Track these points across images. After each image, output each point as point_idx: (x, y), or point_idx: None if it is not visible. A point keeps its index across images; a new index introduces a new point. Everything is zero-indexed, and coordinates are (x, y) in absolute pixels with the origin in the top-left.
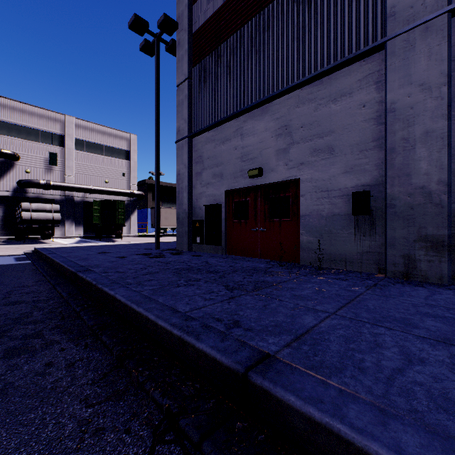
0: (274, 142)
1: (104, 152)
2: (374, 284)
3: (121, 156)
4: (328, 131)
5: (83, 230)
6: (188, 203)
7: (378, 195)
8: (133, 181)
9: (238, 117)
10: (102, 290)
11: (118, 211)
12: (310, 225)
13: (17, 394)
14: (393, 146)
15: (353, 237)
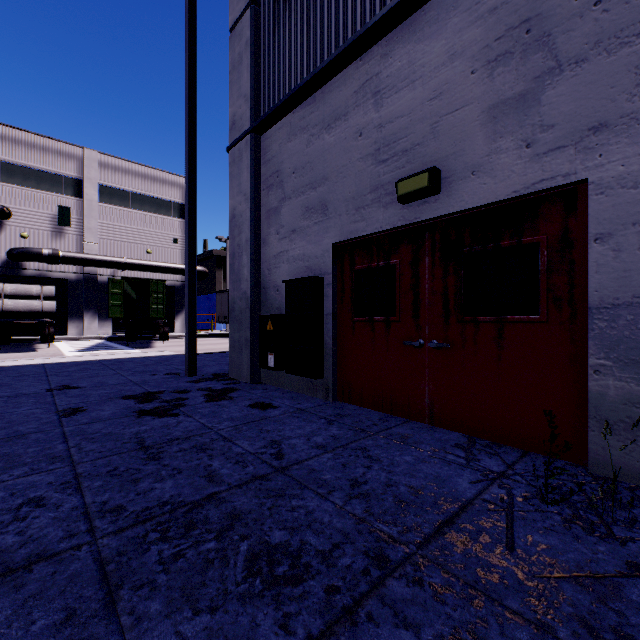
0: (479, 85)
1: (145, 206)
2: None
3: (171, 212)
4: None
5: (112, 327)
6: (252, 278)
7: None
8: None
9: (367, 51)
10: None
11: (152, 297)
12: (639, 339)
13: None
14: None
15: None
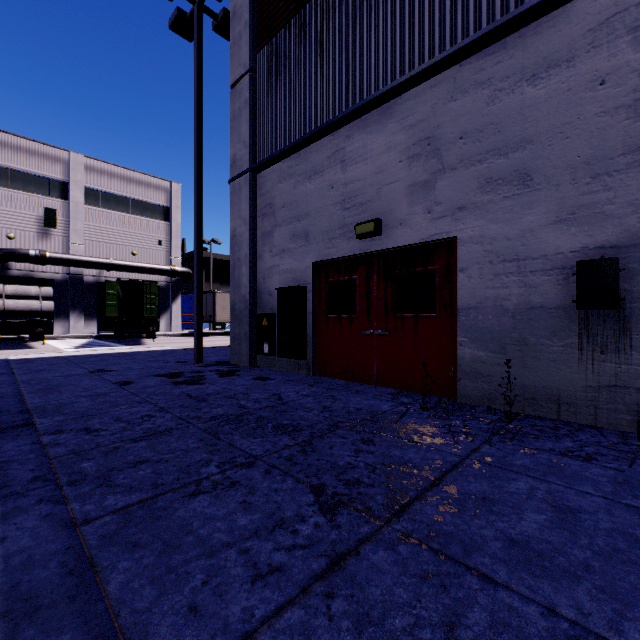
0: (404, 171)
1: (130, 209)
2: None
3: (156, 214)
4: (517, 142)
5: (98, 326)
6: (250, 285)
7: (638, 266)
8: (175, 253)
9: (336, 130)
10: None
11: (146, 297)
12: (479, 326)
13: None
14: None
15: (577, 353)
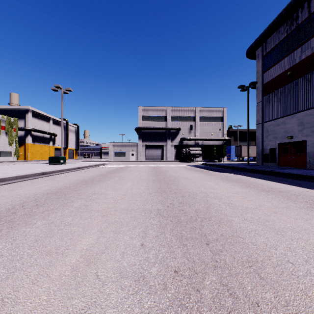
0: (297, 127)
1: (210, 120)
2: None
3: (218, 120)
4: None
5: (202, 158)
6: (261, 147)
7: None
8: (224, 132)
9: (283, 117)
10: (244, 168)
11: (223, 149)
12: (310, 155)
13: (244, 173)
14: None
15: None
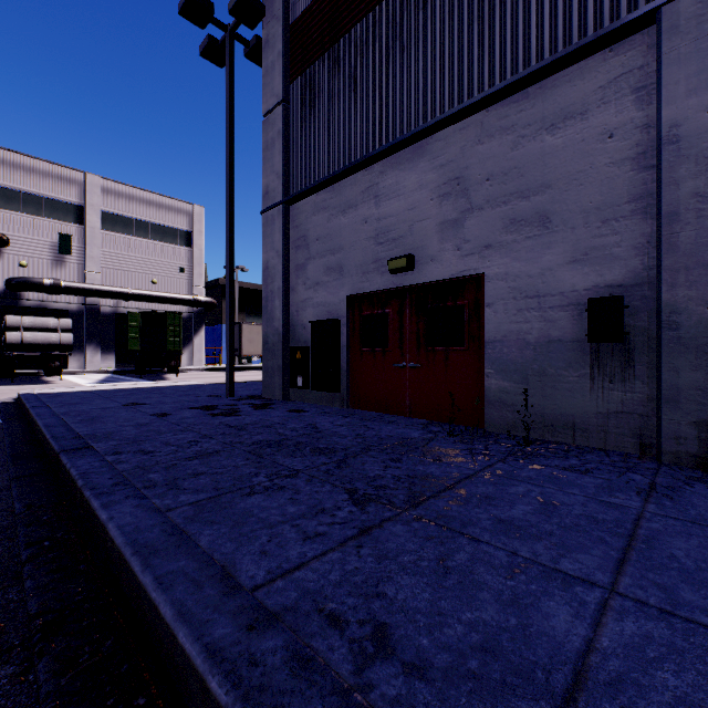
0: (435, 208)
1: (150, 234)
2: (650, 485)
3: (178, 240)
4: (538, 186)
5: (116, 360)
6: (283, 318)
7: (640, 304)
8: (197, 281)
9: (370, 166)
10: (89, 504)
11: (170, 330)
12: (503, 358)
13: None
14: (675, 208)
15: (589, 383)
